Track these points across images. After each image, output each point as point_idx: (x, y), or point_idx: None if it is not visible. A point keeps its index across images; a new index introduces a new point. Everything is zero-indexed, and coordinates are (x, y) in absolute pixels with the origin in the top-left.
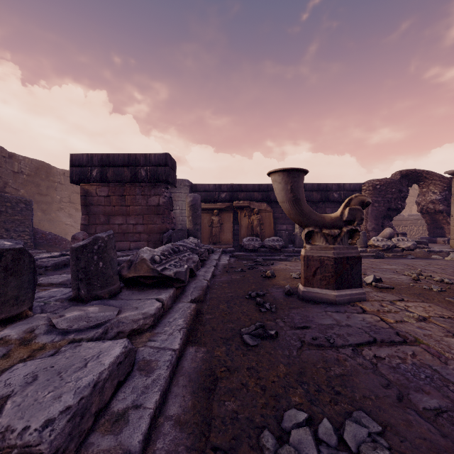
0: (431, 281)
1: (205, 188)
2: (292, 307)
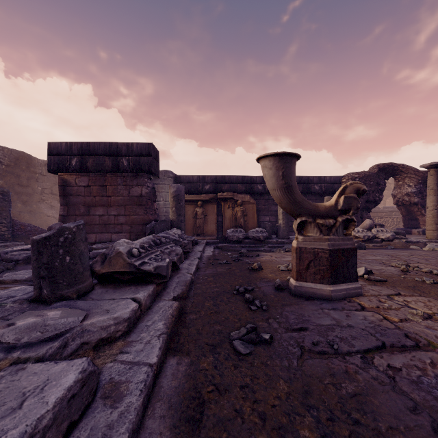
0: (420, 272)
1: (189, 179)
2: (285, 304)
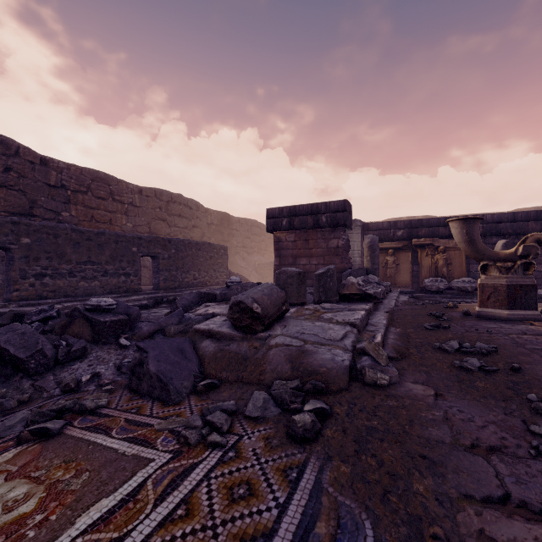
0: None
1: (378, 226)
2: (466, 320)
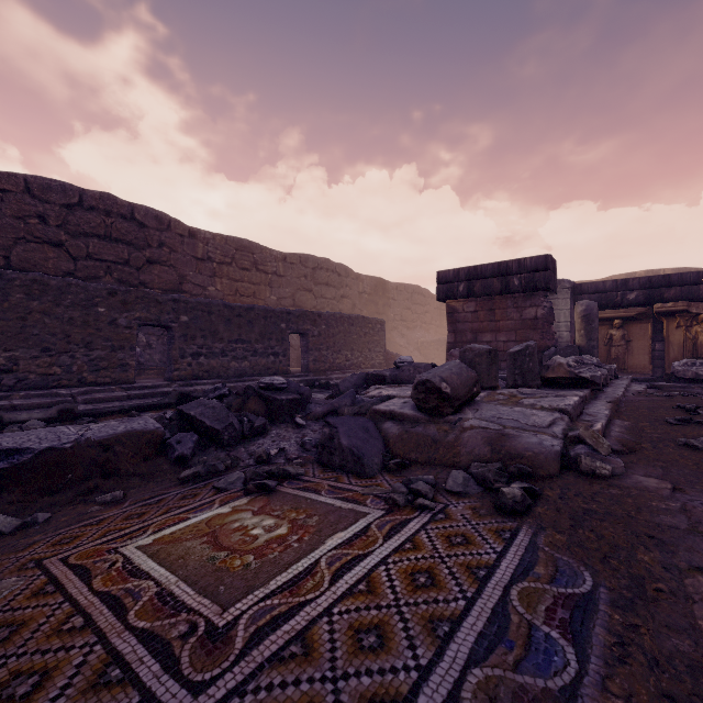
0: None
1: (596, 288)
2: None
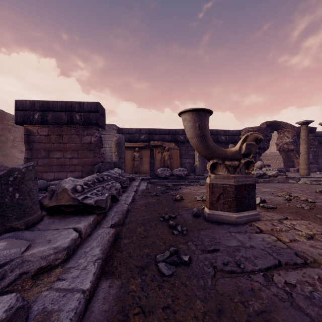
0: (299, 200)
1: (129, 131)
2: (200, 229)
